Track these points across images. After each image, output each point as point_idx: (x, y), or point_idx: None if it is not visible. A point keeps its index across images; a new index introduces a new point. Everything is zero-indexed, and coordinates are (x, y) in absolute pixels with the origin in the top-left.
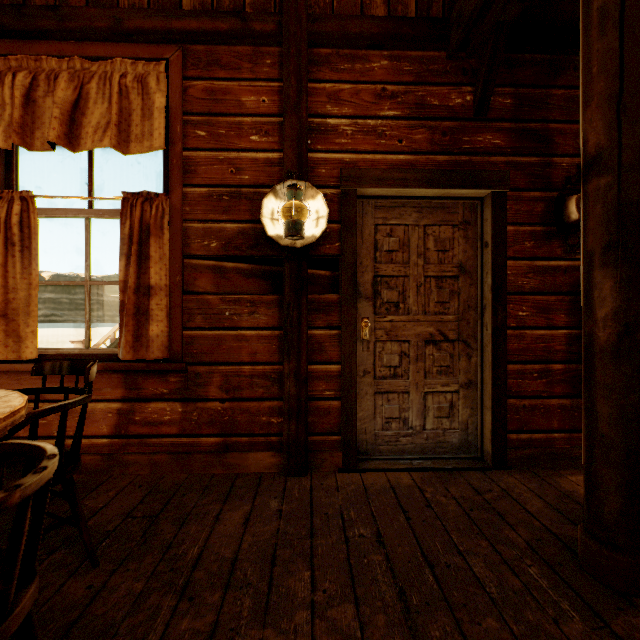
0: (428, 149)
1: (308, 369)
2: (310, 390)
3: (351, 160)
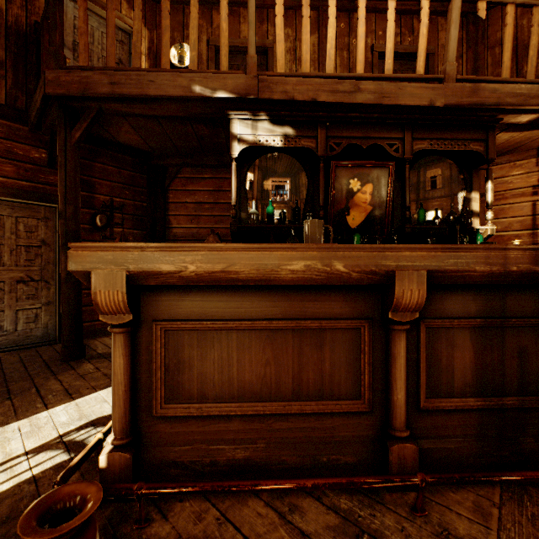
0: (16, 177)
1: None
2: None
3: None
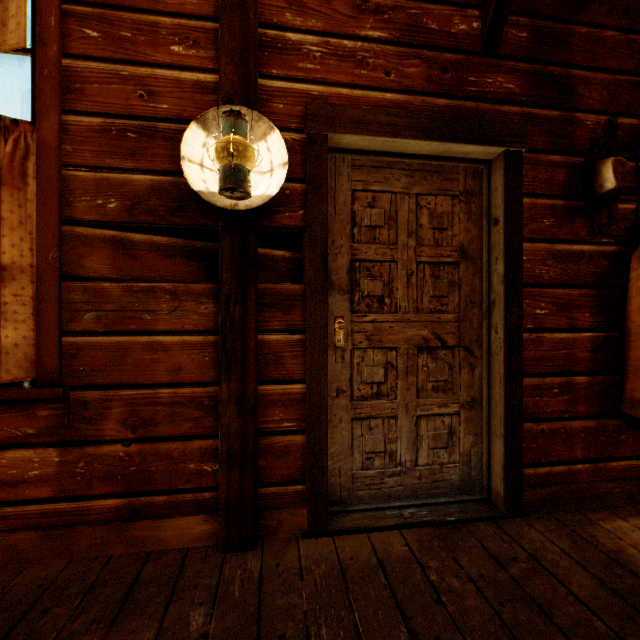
0: (424, 88)
1: (258, 391)
2: (261, 421)
3: (320, 94)
